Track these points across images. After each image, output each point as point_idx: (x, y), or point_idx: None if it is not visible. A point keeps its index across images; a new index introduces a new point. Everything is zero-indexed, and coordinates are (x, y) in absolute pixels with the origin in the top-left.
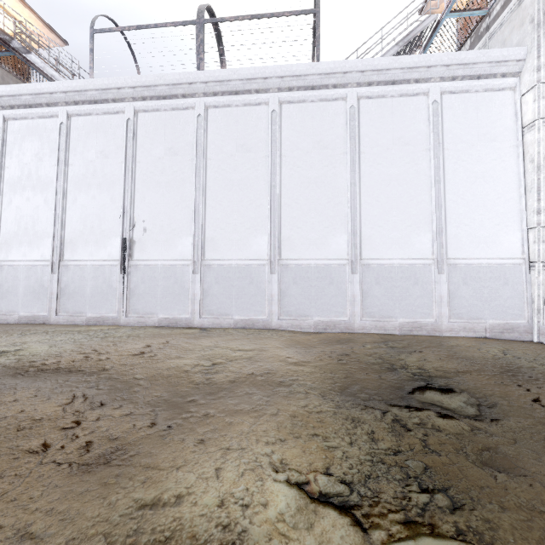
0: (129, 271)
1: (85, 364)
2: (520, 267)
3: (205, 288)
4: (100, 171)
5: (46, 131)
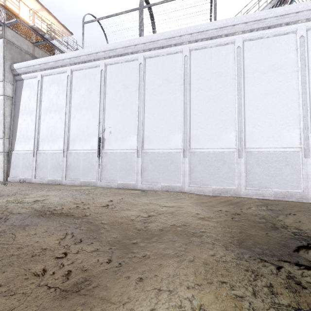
0: (102, 156)
1: (76, 211)
2: None
3: (144, 166)
4: (87, 100)
5: (61, 80)
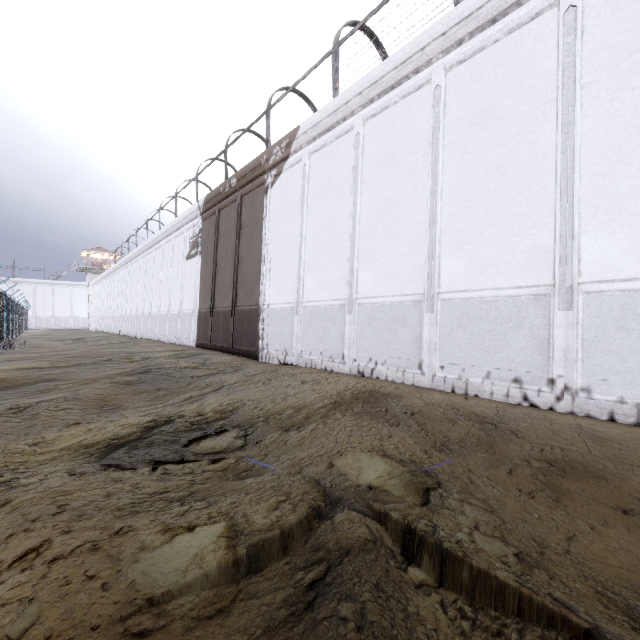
0: None
1: None
2: (87, 318)
3: None
4: None
5: None
